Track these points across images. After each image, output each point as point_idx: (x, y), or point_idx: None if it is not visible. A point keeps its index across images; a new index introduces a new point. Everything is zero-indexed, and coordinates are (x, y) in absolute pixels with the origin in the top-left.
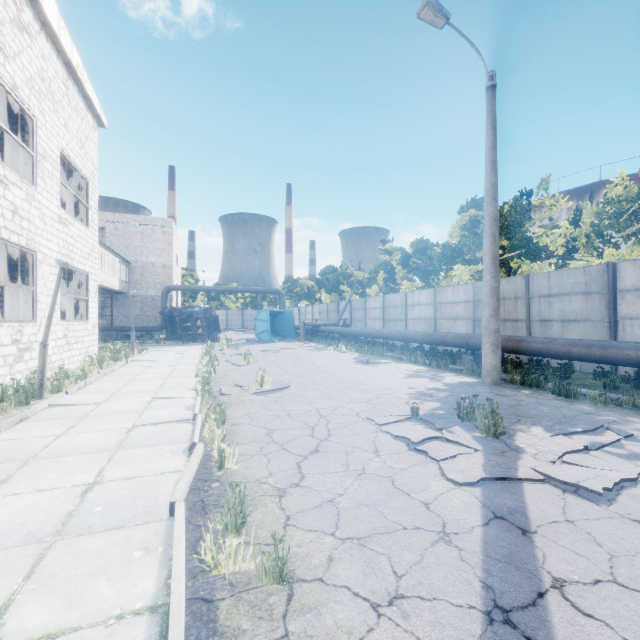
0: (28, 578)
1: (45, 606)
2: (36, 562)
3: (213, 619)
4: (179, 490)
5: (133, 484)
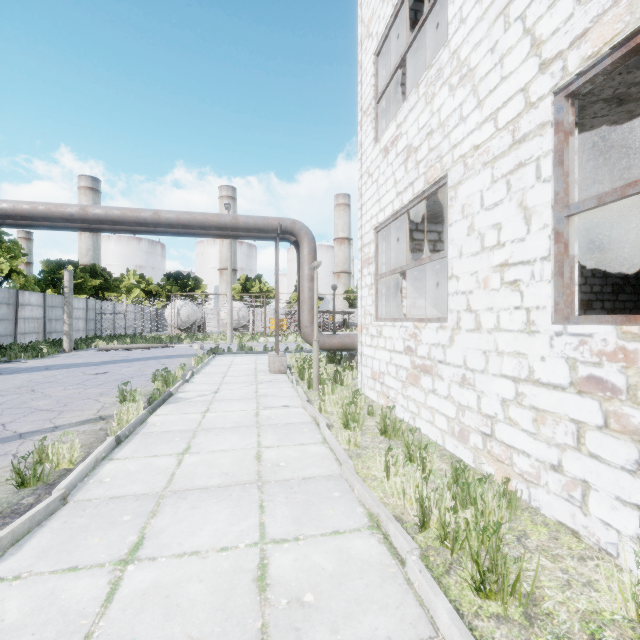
0: (173, 473)
1: (161, 463)
2: (172, 480)
3: (88, 455)
4: (48, 500)
5: (76, 553)
